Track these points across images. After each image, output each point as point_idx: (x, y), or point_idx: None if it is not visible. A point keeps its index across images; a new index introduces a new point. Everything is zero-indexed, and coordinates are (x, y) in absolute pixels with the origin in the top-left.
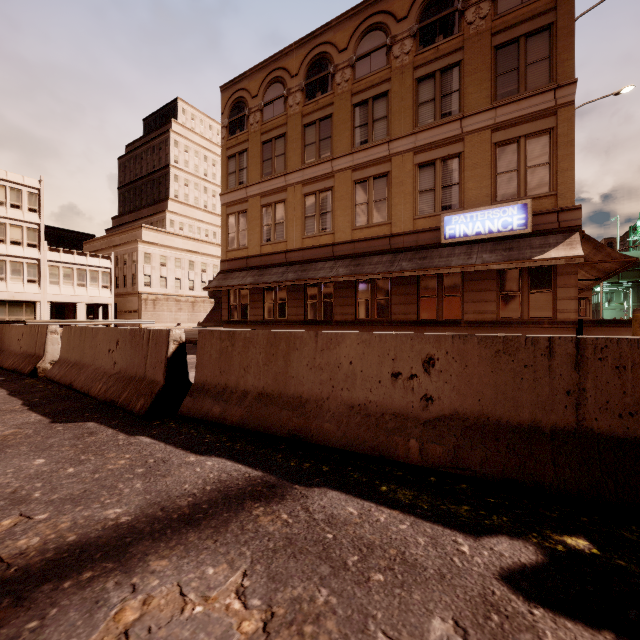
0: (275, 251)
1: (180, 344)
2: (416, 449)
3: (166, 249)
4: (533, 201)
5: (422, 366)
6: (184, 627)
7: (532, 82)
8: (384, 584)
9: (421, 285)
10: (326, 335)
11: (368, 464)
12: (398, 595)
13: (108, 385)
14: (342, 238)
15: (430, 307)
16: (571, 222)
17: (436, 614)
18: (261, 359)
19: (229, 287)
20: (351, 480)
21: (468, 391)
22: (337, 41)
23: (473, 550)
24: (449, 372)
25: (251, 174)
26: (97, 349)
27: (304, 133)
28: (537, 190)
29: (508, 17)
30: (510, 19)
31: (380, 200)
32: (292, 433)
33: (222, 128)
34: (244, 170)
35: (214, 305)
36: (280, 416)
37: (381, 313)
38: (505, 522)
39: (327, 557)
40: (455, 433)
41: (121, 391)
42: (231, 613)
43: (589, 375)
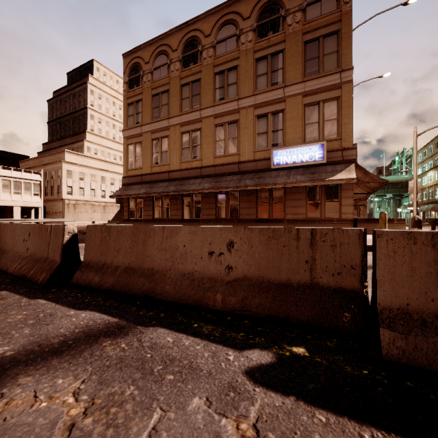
0: (161, 171)
1: (73, 235)
2: (220, 300)
3: (84, 168)
4: (327, 142)
5: (226, 247)
6: (30, 416)
7: (327, 66)
8: (172, 381)
9: (259, 196)
10: (169, 228)
11: (191, 311)
12: (178, 386)
13: (21, 265)
14: (207, 163)
15: (264, 210)
16: (350, 157)
17: (197, 395)
18: (128, 244)
19: (128, 195)
20: (176, 321)
21: (252, 262)
22: (204, 29)
23: (235, 358)
24: (242, 251)
25: (144, 117)
26: (15, 239)
27: (181, 90)
28: (330, 136)
29: (312, 23)
30: (314, 25)
31: (232, 138)
32: (145, 293)
33: (124, 83)
34: (139, 114)
35: (120, 208)
36: (138, 282)
37: (233, 214)
38: (262, 341)
39: (142, 368)
40: (244, 289)
41: (30, 269)
42: (65, 405)
43: (318, 251)
